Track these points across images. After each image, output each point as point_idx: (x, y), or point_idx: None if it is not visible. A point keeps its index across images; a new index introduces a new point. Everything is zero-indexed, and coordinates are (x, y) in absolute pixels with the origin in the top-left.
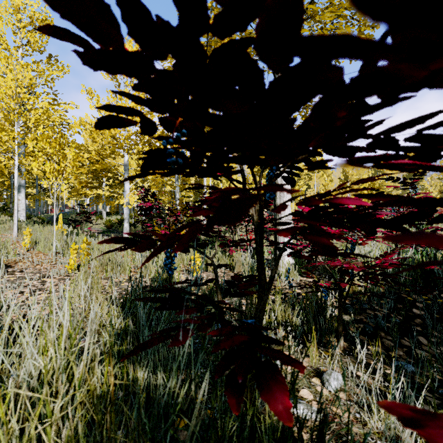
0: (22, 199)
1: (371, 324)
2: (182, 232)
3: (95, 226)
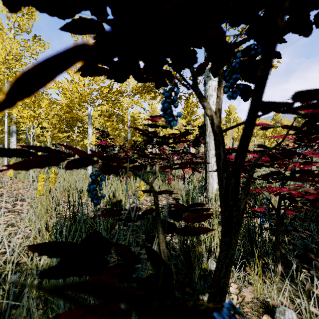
0: (14, 141)
1: (299, 245)
2: (131, 165)
3: None
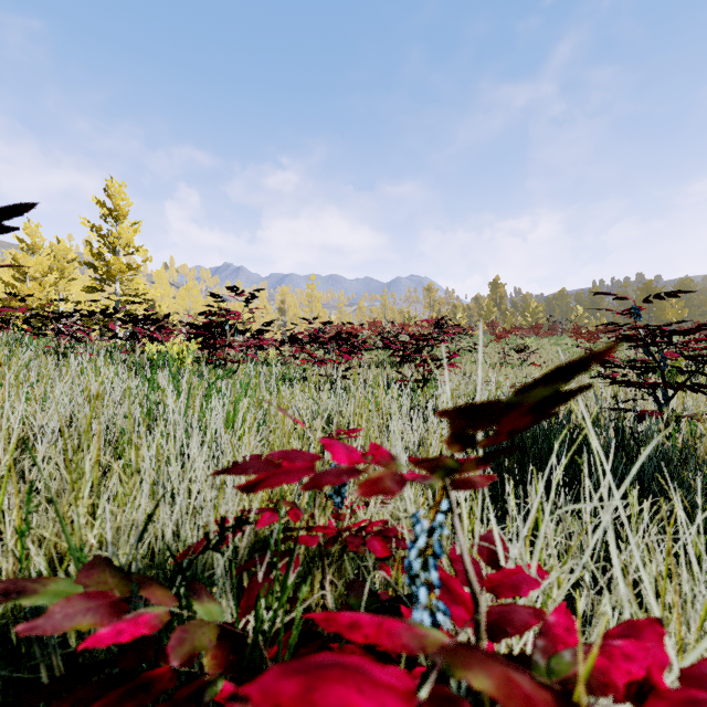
0: None
1: None
2: None
3: None
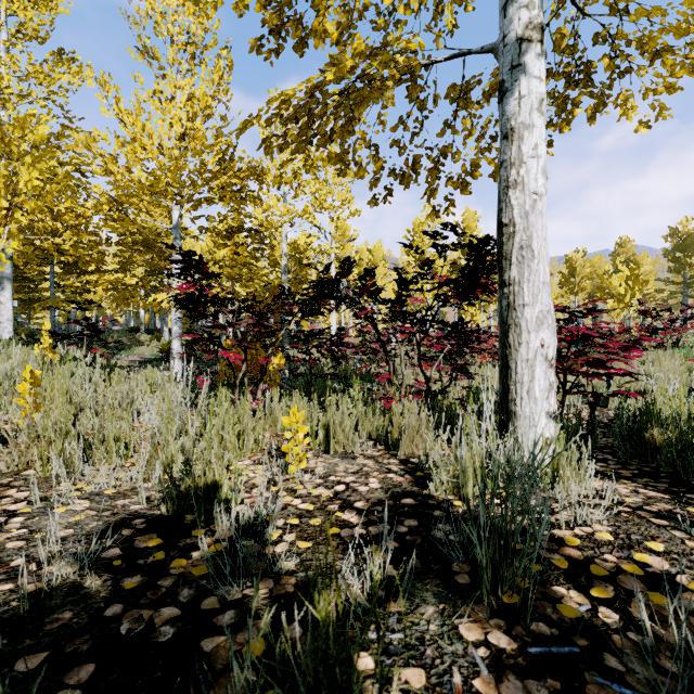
0: (6, 301)
1: None
2: (277, 357)
3: (145, 352)
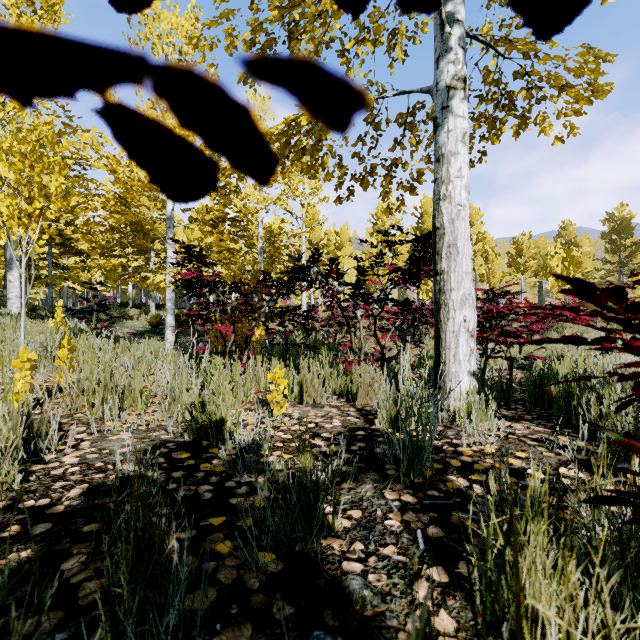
0: (15, 279)
1: None
2: (259, 329)
3: (135, 325)
